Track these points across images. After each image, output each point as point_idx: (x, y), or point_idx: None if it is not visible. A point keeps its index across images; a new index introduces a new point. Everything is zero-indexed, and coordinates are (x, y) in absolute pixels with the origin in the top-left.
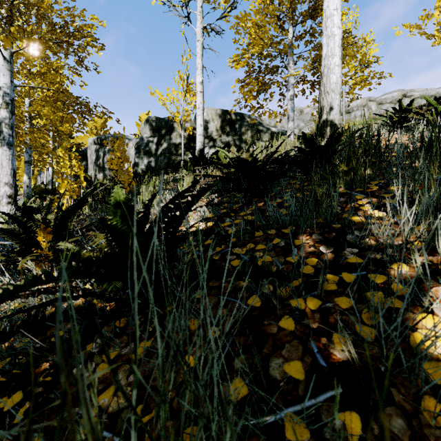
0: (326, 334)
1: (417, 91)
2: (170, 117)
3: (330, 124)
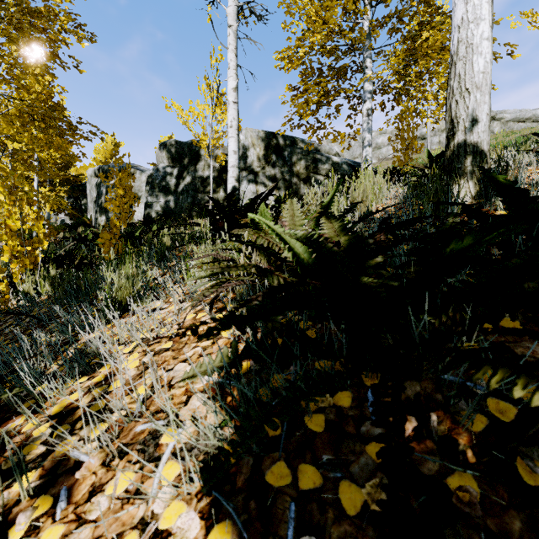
0: None
1: (509, 113)
2: (194, 141)
3: (472, 150)
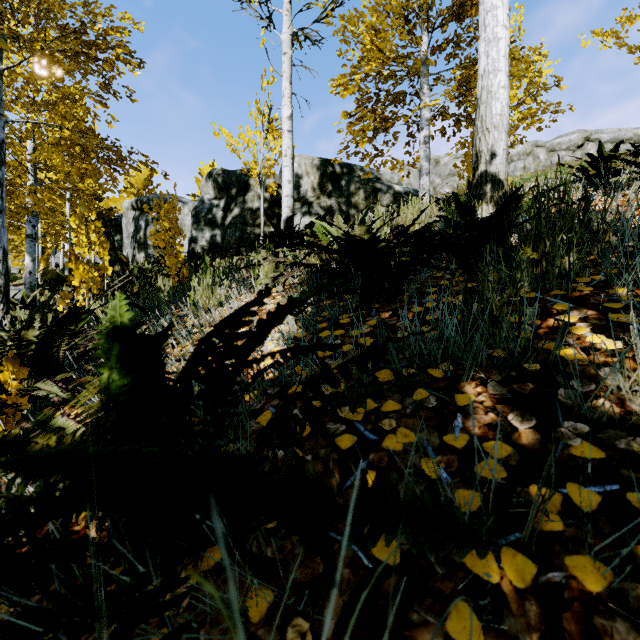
0: None
1: (606, 133)
2: (244, 169)
3: (491, 179)
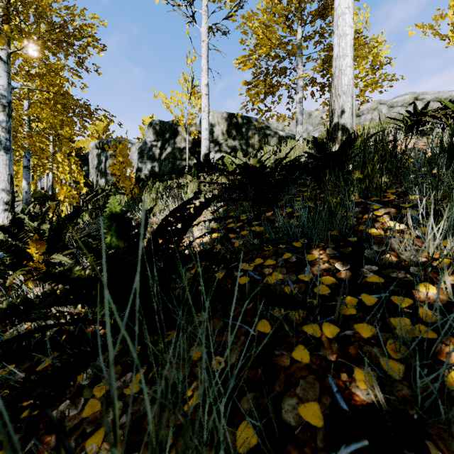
0: (347, 369)
1: (429, 94)
2: (174, 120)
3: (341, 128)
